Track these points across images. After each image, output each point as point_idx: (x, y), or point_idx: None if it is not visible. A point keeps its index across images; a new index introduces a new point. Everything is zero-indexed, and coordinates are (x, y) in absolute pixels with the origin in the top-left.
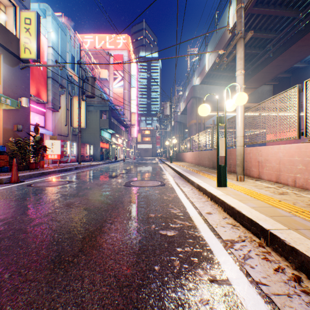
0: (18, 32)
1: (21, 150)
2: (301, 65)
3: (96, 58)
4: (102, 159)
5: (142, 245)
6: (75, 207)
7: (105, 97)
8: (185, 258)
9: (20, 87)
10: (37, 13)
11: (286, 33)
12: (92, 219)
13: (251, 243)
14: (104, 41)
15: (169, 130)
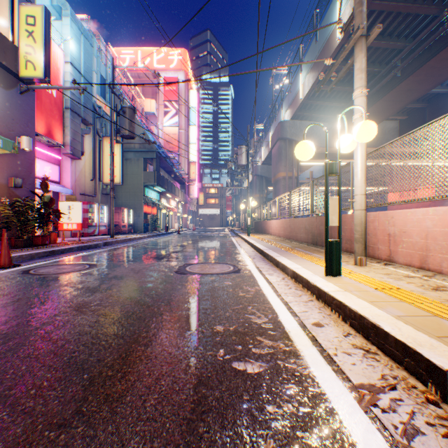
0: (16, 37)
1: (19, 216)
2: (442, 90)
3: (139, 82)
4: (146, 230)
5: (199, 399)
6: (90, 312)
7: (152, 139)
8: (285, 433)
9: (19, 121)
10: (45, 9)
11: (421, 41)
12: (113, 337)
13: (410, 395)
14: (150, 58)
15: (245, 187)
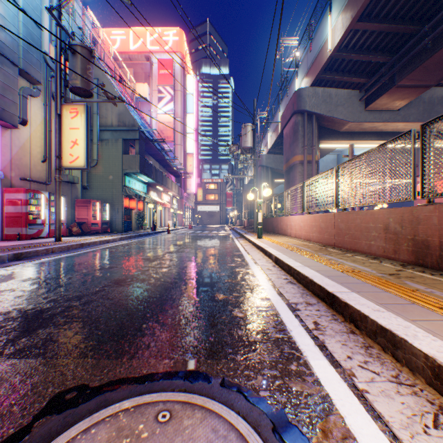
0: None
1: None
2: None
3: (130, 66)
4: (128, 229)
5: None
6: None
7: (138, 121)
8: None
9: None
10: None
11: None
12: None
13: None
14: (143, 39)
15: (250, 176)
